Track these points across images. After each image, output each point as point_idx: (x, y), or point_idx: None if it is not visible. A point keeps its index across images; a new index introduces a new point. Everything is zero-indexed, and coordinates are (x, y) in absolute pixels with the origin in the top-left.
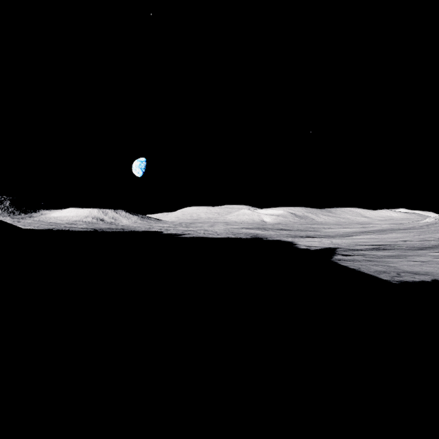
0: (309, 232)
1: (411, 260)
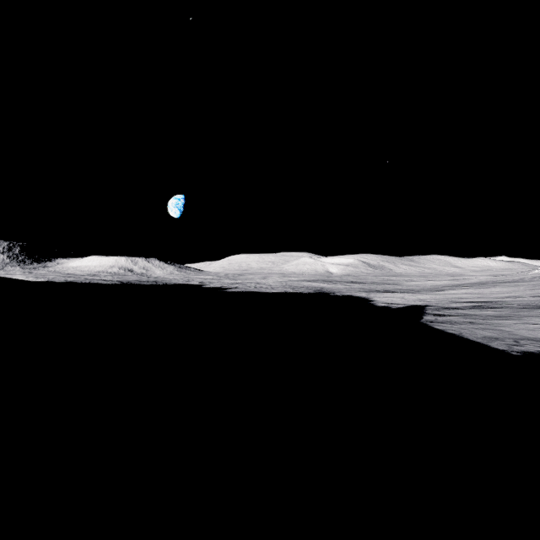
0: (387, 285)
1: (529, 322)
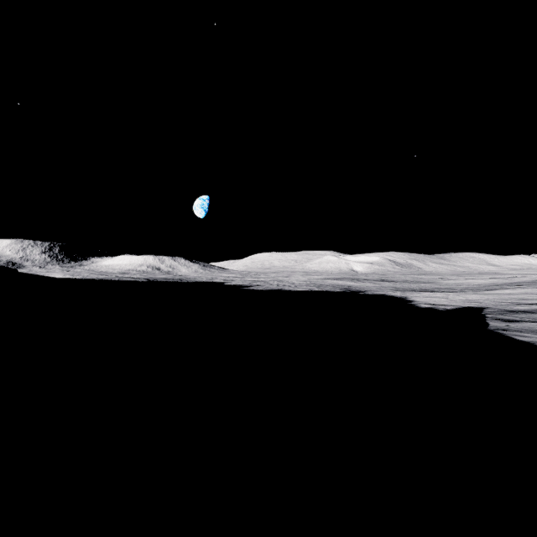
0: (422, 284)
1: None
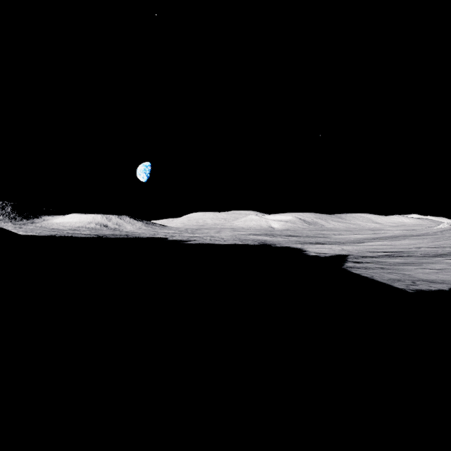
0: (319, 238)
1: (426, 267)
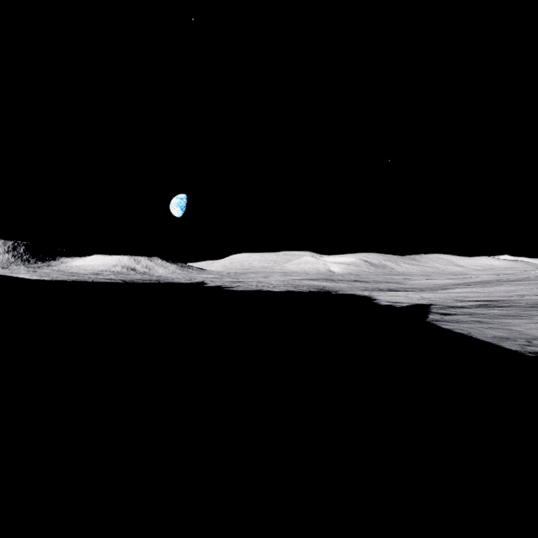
0: (390, 284)
1: None
